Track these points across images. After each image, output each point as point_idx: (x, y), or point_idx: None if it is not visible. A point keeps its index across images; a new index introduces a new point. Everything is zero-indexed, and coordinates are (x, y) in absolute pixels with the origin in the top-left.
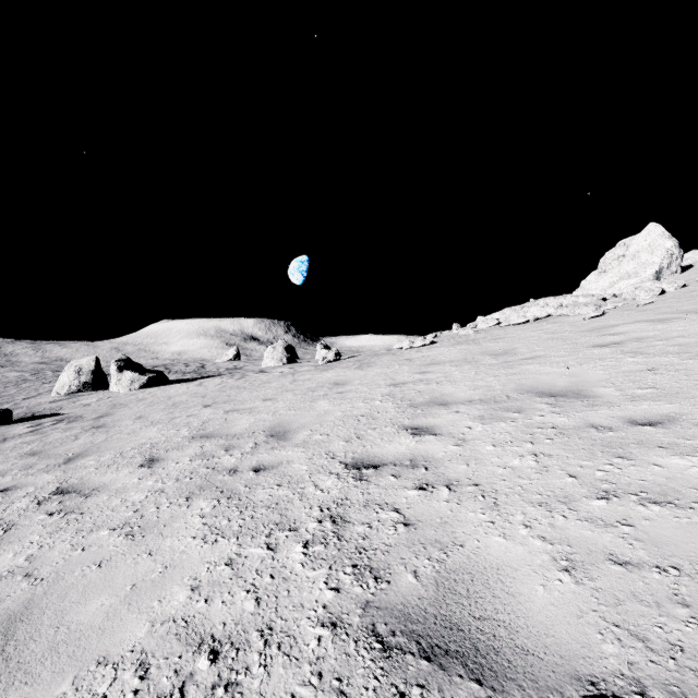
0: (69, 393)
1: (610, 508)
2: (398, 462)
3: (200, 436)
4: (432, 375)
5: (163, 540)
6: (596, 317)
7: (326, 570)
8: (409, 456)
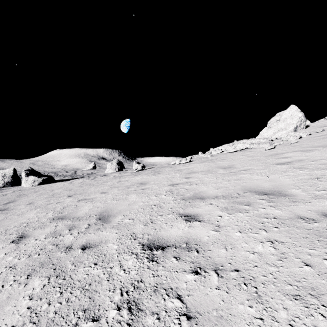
0: None
1: None
2: (178, 245)
3: (57, 218)
4: (192, 179)
5: None
6: (271, 149)
7: None
8: (185, 239)
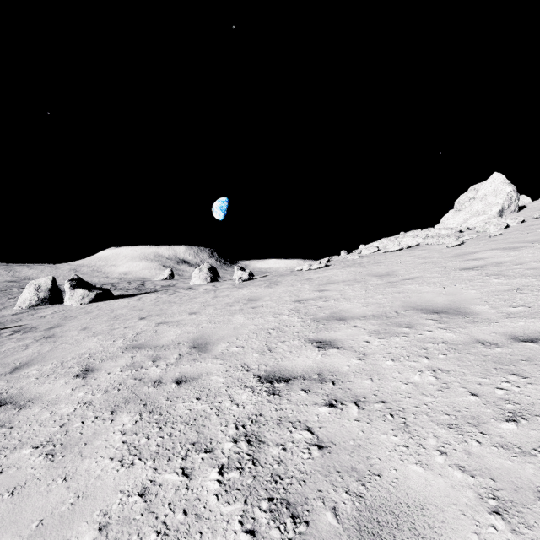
0: (29, 306)
1: (522, 433)
2: (307, 376)
3: (132, 347)
4: (329, 293)
5: (81, 461)
6: (457, 246)
7: (241, 505)
8: (316, 369)
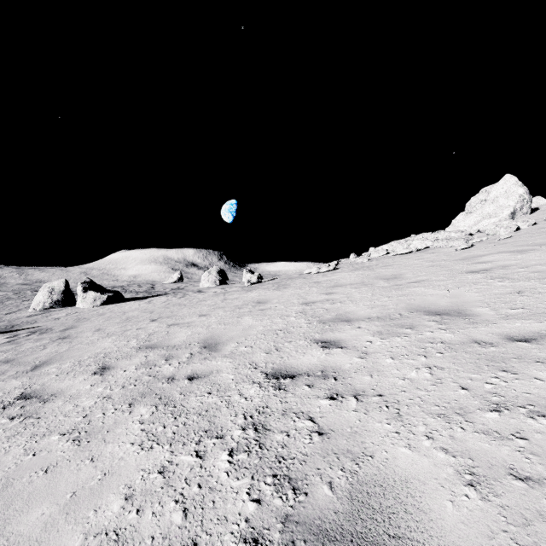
0: (43, 309)
1: (503, 421)
2: (311, 373)
3: (145, 347)
4: (336, 296)
5: (105, 446)
6: (466, 249)
7: (249, 480)
8: (320, 367)
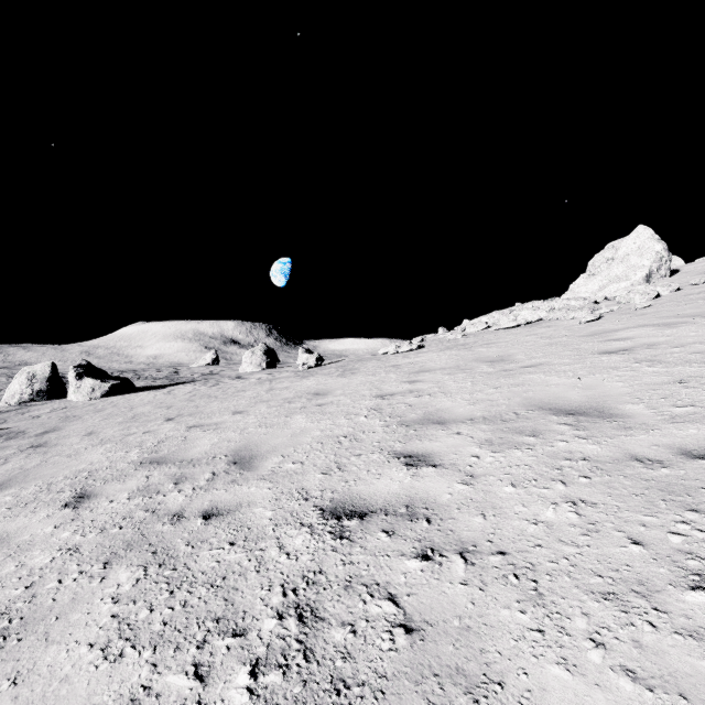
0: (20, 402)
1: None
2: (391, 509)
3: (149, 461)
4: (423, 385)
5: (44, 650)
6: (592, 321)
7: None
8: (404, 499)
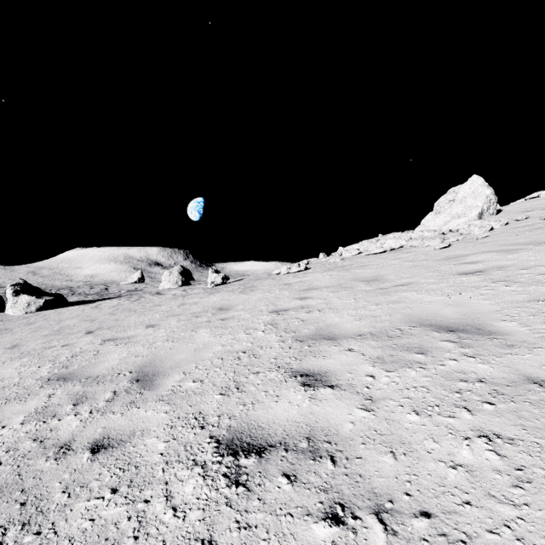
0: None
1: None
2: (291, 443)
3: (57, 378)
4: (312, 301)
5: None
6: (444, 248)
7: None
8: (304, 429)
